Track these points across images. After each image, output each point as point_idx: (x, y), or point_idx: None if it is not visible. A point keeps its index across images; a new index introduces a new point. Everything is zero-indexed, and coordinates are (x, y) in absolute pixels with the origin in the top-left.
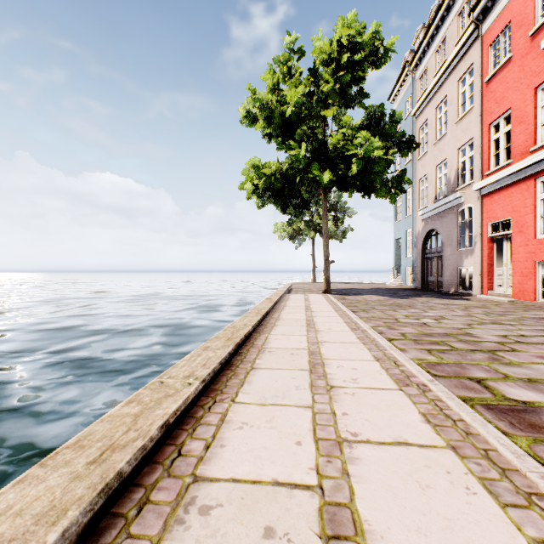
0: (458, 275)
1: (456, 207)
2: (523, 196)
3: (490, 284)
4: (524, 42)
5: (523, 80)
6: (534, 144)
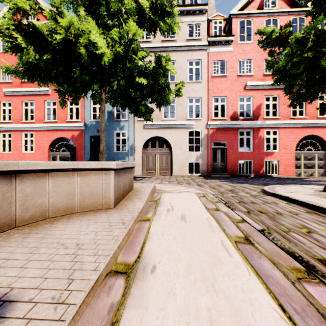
0: None
1: None
2: None
3: None
4: None
5: None
6: (0, 120)
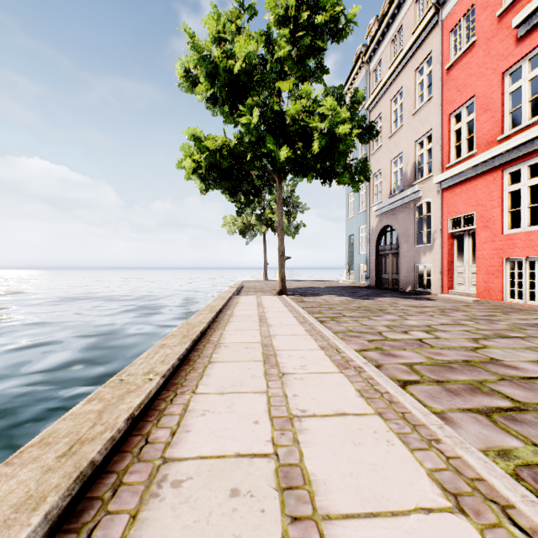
0: (415, 273)
1: (413, 202)
2: (489, 189)
3: (450, 282)
4: (490, 24)
5: (489, 65)
6: (501, 133)
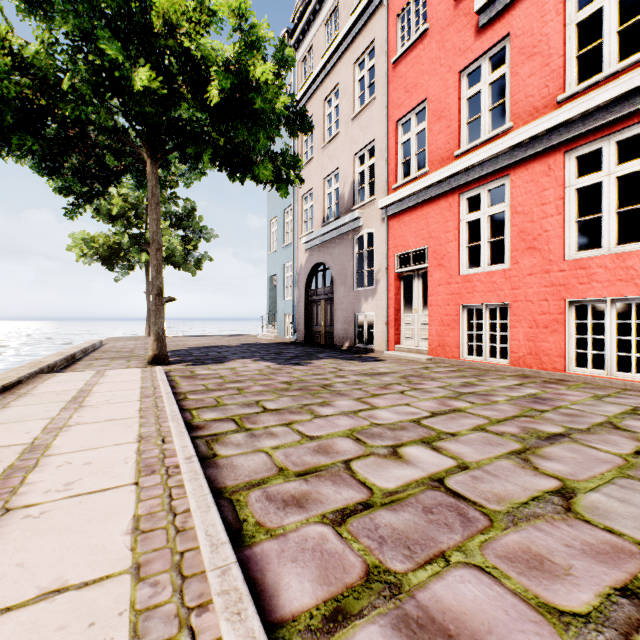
0: (355, 324)
1: (352, 233)
2: (444, 217)
3: (397, 336)
4: (445, 9)
5: (444, 60)
6: (458, 148)
